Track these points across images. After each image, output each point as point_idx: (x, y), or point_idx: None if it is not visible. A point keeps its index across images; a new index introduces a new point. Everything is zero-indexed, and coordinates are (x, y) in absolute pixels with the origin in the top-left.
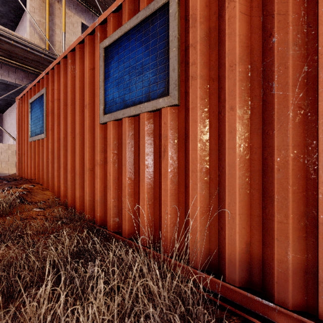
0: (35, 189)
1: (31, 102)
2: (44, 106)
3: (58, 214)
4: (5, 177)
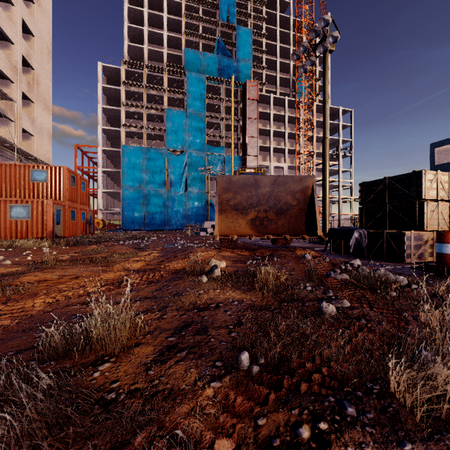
0: None
1: None
2: None
3: None
4: None
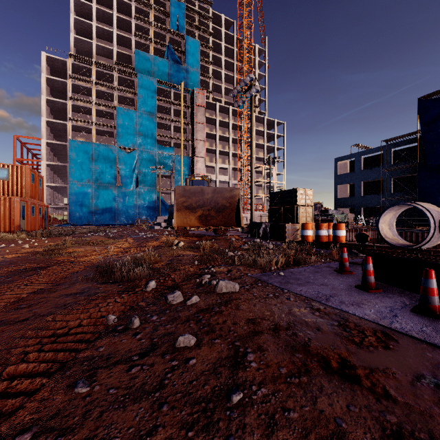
0: None
1: None
2: None
3: None
4: None
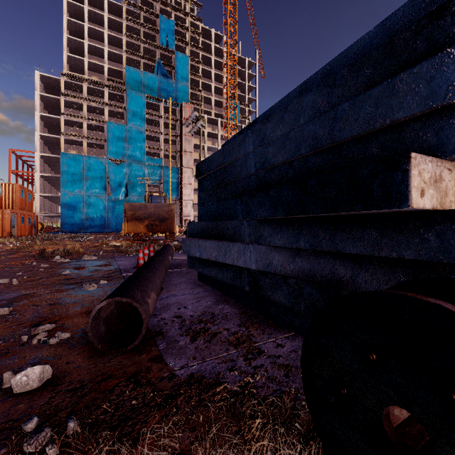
0: None
1: None
2: None
3: None
4: None
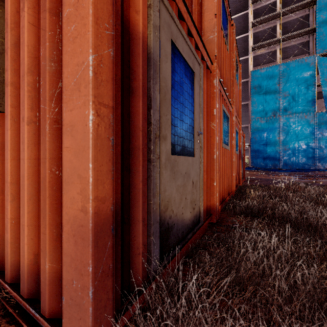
0: None
1: None
2: None
3: None
4: None
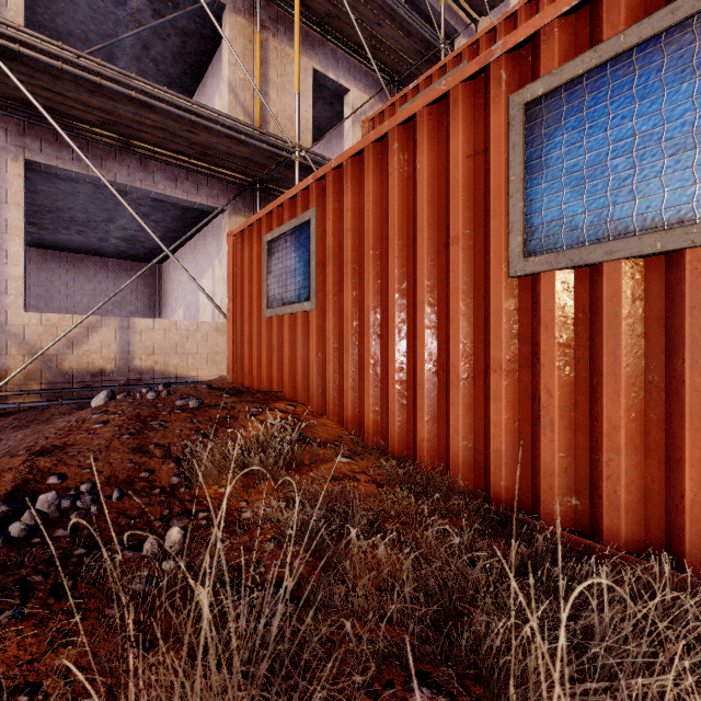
0: (301, 414)
1: (271, 239)
2: (310, 245)
3: (394, 472)
4: (221, 386)
